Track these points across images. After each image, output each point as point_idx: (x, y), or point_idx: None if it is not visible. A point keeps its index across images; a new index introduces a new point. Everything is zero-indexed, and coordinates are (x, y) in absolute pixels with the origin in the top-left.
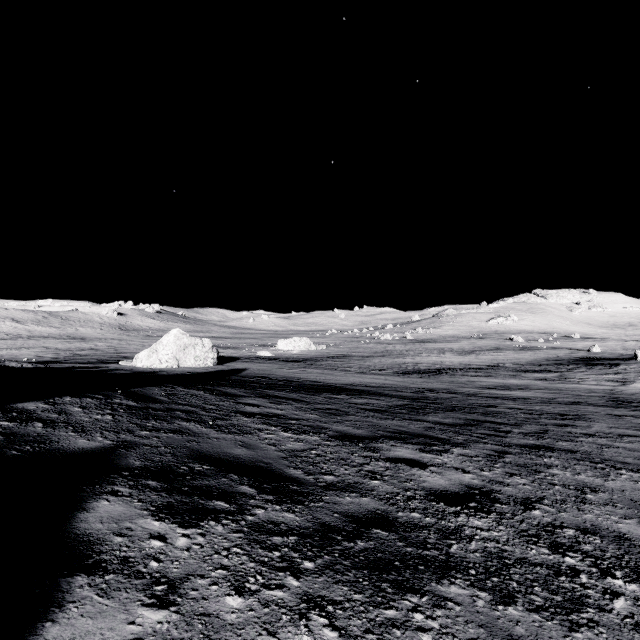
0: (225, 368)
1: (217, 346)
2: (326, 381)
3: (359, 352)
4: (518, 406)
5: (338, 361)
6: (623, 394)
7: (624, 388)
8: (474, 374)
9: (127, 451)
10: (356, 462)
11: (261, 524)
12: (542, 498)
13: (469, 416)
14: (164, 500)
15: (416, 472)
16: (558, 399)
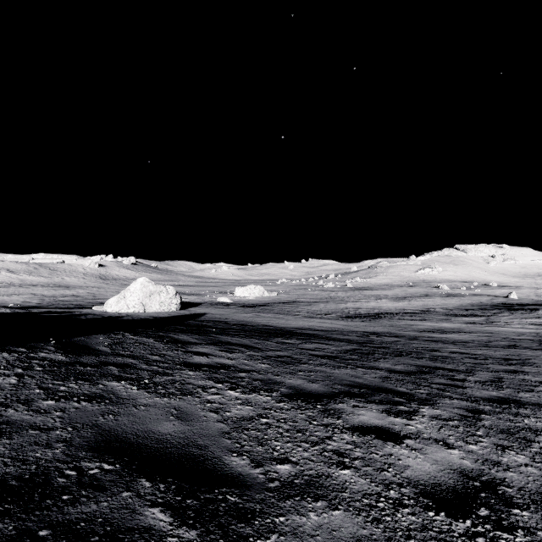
0: (187, 313)
1: (183, 293)
2: (278, 325)
3: (306, 298)
4: (460, 350)
5: (288, 306)
6: None
7: None
8: (410, 318)
9: None
10: (316, 436)
11: None
12: None
13: (419, 362)
14: None
15: (392, 450)
16: (494, 342)
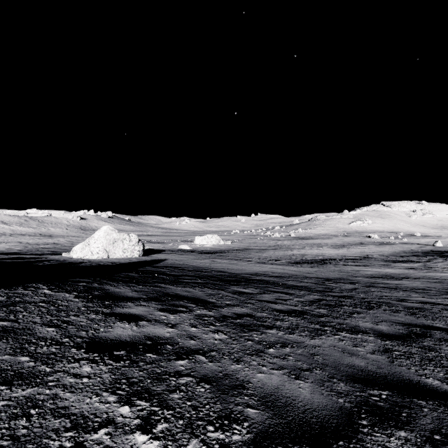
0: (148, 259)
1: (150, 241)
2: (233, 271)
3: (257, 246)
4: (428, 299)
5: (241, 253)
6: None
7: None
8: (353, 264)
9: None
10: None
11: None
12: None
13: (399, 317)
14: None
15: None
16: None
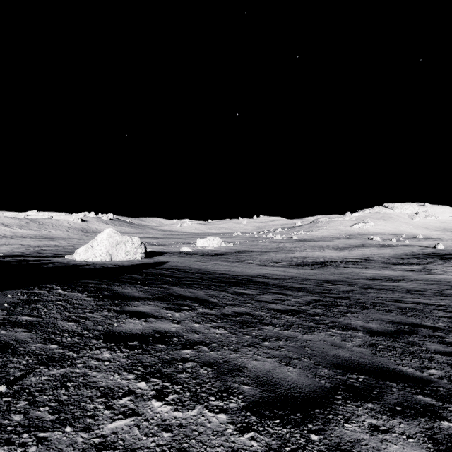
0: (150, 261)
1: (151, 244)
2: (234, 273)
3: (258, 248)
4: (422, 300)
5: (243, 255)
6: None
7: None
8: (353, 266)
9: None
10: None
11: None
12: None
13: (390, 317)
14: None
15: None
16: (446, 291)
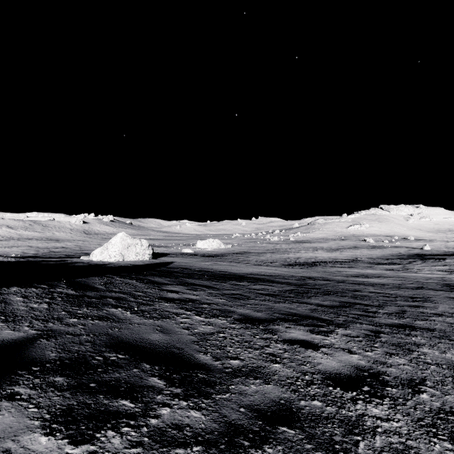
0: (158, 261)
1: (153, 245)
2: (232, 271)
3: (255, 250)
4: (377, 290)
5: (240, 256)
6: (452, 281)
7: (451, 276)
8: (340, 266)
9: (48, 341)
10: (258, 344)
11: (164, 430)
12: (424, 379)
13: (342, 299)
14: (64, 403)
15: (310, 354)
16: (405, 285)
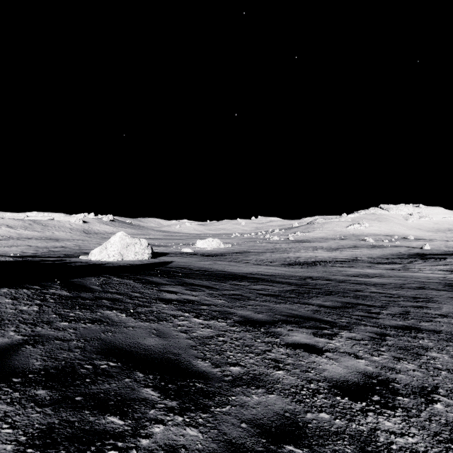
0: (157, 261)
1: (153, 245)
2: (231, 271)
3: (255, 249)
4: (379, 290)
5: (240, 256)
6: None
7: (452, 276)
8: (340, 265)
9: (33, 348)
10: (259, 349)
11: (156, 452)
12: (436, 387)
13: (344, 299)
14: (44, 421)
15: (315, 359)
16: (407, 285)
